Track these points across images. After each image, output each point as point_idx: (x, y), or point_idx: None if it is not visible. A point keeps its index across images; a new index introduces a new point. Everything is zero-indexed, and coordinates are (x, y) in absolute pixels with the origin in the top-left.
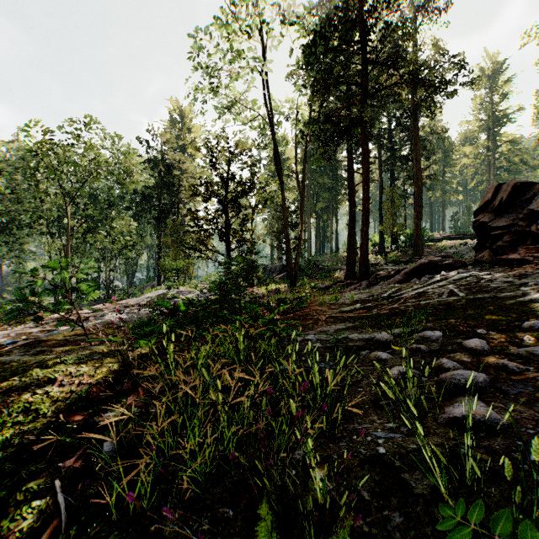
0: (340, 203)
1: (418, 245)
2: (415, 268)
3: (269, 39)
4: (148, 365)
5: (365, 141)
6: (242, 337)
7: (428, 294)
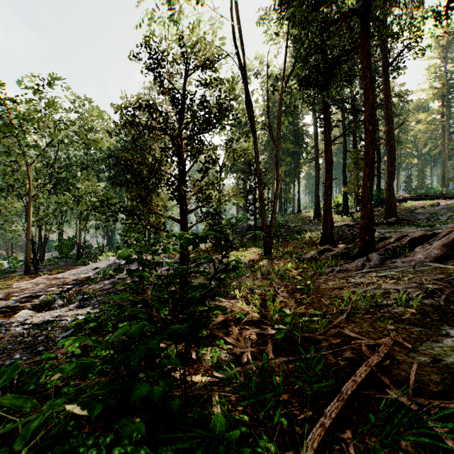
0: (302, 166)
1: (391, 205)
2: None
3: None
4: None
5: (369, 68)
6: None
7: None
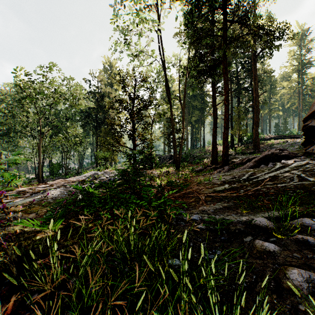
0: (206, 117)
1: (257, 142)
2: (262, 157)
3: (162, 10)
4: (38, 258)
5: (226, 73)
6: (133, 227)
7: (280, 178)
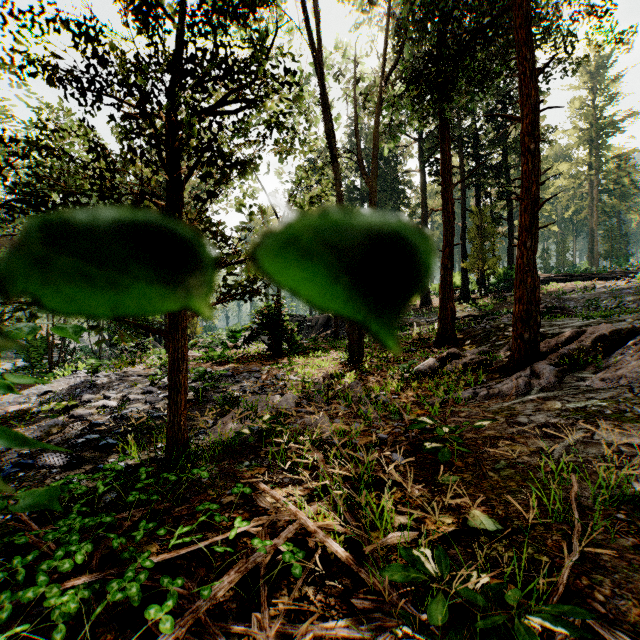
0: None
1: None
2: None
3: None
4: None
5: (530, 43)
6: None
7: None
